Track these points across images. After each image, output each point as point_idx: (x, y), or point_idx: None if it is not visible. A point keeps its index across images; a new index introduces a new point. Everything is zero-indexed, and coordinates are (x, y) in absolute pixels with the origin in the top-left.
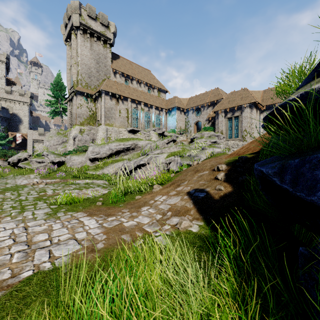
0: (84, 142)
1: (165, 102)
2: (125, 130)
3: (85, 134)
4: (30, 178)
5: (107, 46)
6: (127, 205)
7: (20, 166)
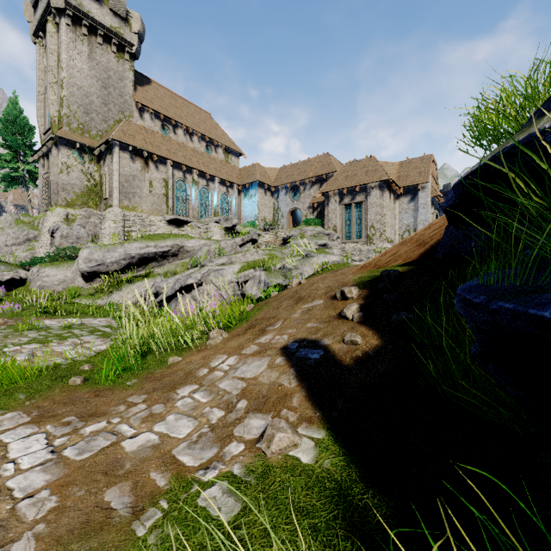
0: (74, 241)
1: (238, 172)
2: (162, 220)
3: (76, 224)
4: None
5: (126, 56)
6: (145, 383)
7: None
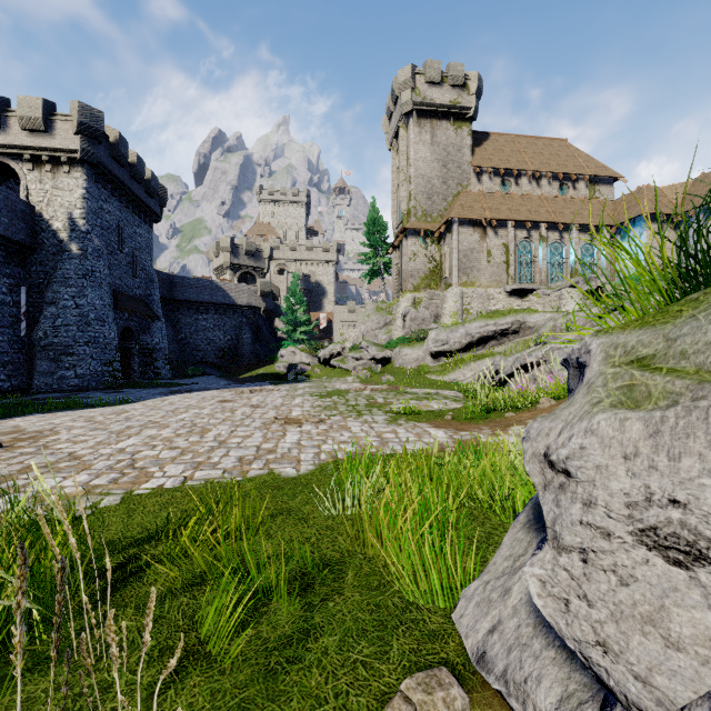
0: (420, 323)
1: (610, 207)
2: (501, 292)
3: (421, 307)
4: (348, 382)
5: (463, 124)
6: (489, 423)
7: (333, 364)
